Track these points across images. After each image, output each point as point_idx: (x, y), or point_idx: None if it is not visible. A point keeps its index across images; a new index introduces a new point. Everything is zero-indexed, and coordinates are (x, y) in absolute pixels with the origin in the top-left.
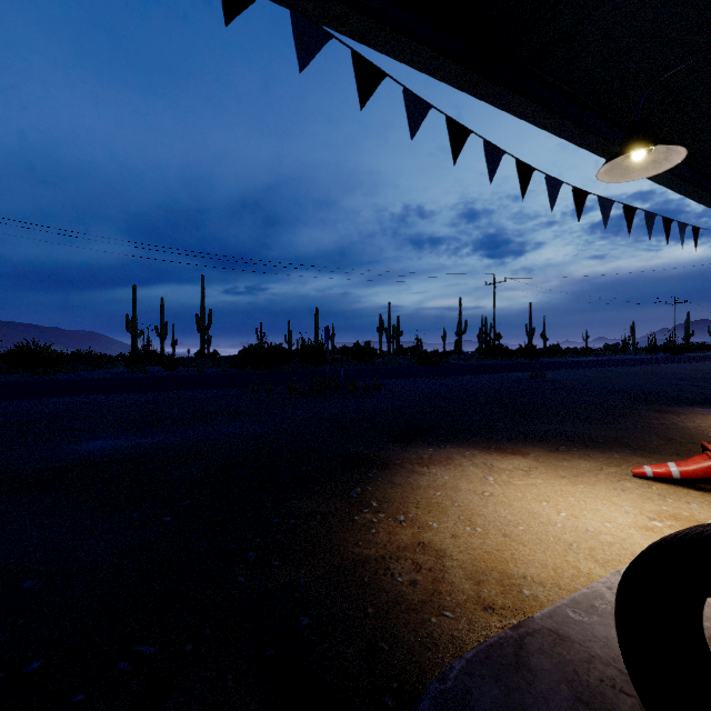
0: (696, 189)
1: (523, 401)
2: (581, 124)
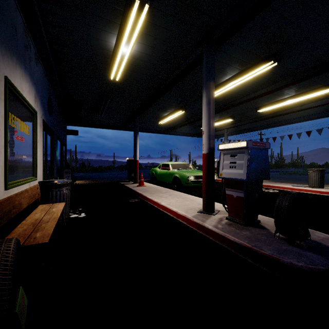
0: (313, 119)
1: (327, 180)
2: (260, 129)
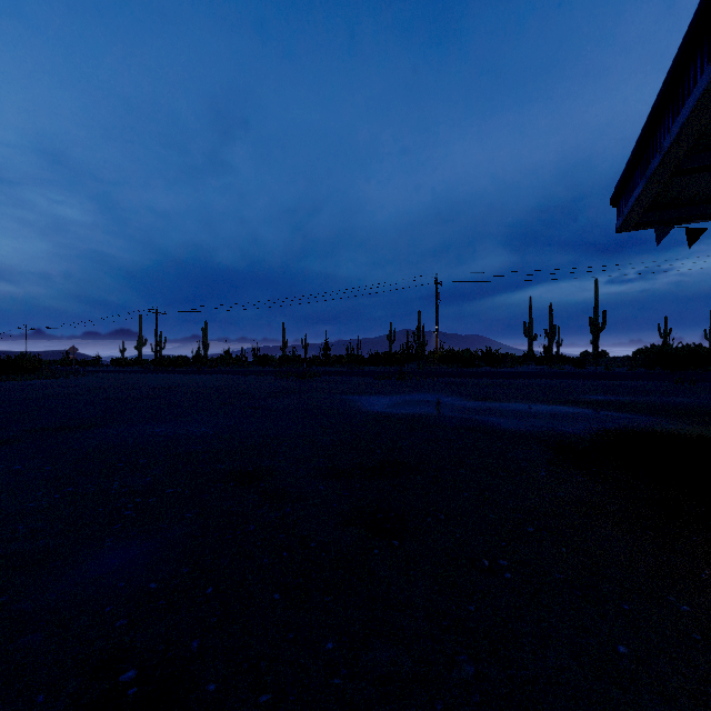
0: None
1: None
2: None
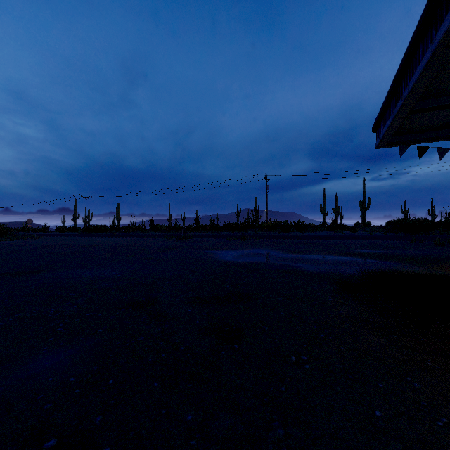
0: None
1: None
2: None
